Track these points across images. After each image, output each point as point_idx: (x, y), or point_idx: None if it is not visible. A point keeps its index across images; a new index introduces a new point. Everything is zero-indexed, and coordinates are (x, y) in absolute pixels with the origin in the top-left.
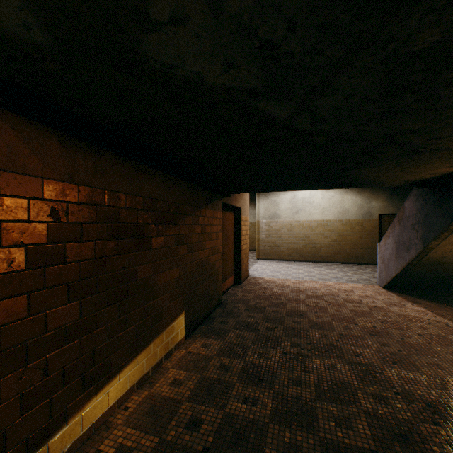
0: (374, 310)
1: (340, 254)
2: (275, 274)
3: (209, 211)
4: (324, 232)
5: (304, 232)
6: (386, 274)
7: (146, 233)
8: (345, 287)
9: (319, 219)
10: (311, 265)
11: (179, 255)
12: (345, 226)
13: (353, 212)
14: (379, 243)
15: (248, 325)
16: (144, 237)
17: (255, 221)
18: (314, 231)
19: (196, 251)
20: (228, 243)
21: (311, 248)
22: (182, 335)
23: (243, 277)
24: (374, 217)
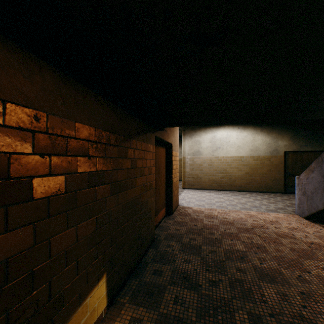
0: (314, 248)
1: (252, 184)
2: (201, 203)
3: (141, 144)
4: (238, 166)
5: (221, 166)
6: (308, 206)
7: (13, 172)
8: (268, 217)
9: (234, 156)
10: (228, 193)
11: (96, 200)
12: (256, 161)
13: (263, 150)
14: (298, 177)
15: (187, 276)
16: (8, 179)
17: (180, 158)
18: (230, 165)
19: (124, 191)
20: (161, 177)
21: (227, 179)
22: (101, 307)
23: (174, 208)
24: (280, 154)
